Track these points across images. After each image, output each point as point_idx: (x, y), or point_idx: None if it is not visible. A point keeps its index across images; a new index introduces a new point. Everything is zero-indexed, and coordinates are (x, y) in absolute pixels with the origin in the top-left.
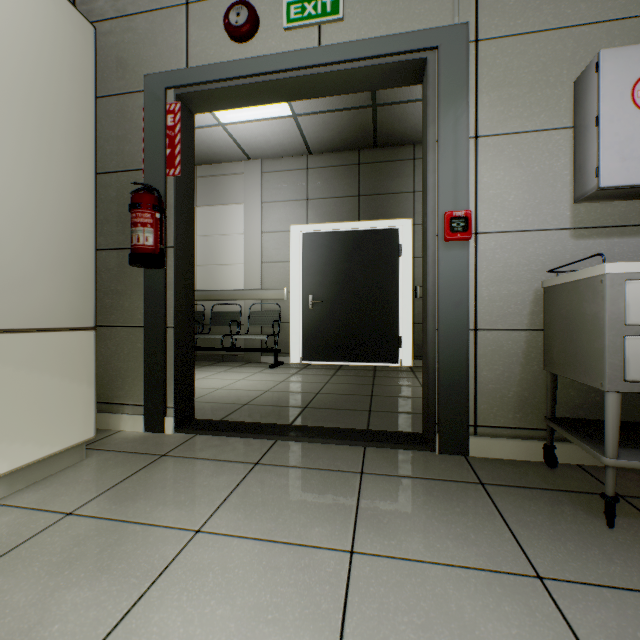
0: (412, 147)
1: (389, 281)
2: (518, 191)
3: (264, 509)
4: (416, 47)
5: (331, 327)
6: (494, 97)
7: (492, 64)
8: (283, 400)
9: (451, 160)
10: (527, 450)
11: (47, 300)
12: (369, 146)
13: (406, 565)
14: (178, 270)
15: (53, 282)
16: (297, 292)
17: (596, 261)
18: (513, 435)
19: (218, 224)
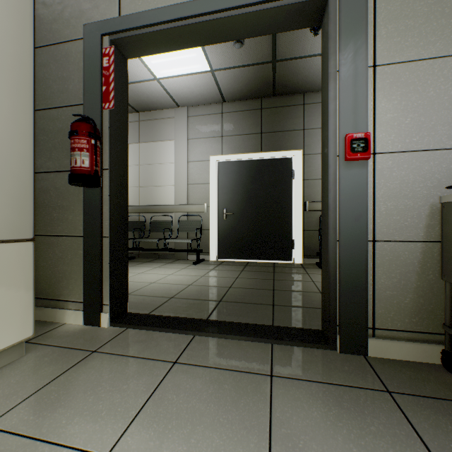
0: (302, 95)
1: (284, 198)
2: (414, 114)
3: (177, 424)
4: None
5: (240, 233)
6: (391, 29)
7: None
8: (202, 294)
9: (351, 87)
10: (423, 352)
11: None
12: (269, 95)
13: None
14: (112, 188)
15: None
16: (214, 206)
17: None
18: (409, 338)
19: (155, 156)
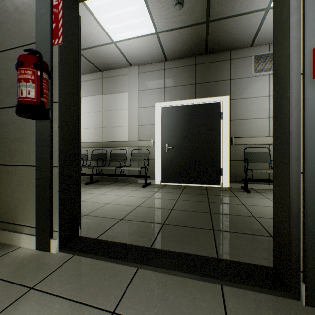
0: (229, 52)
1: (214, 135)
2: None
3: None
4: None
5: (179, 162)
6: None
7: None
8: (148, 215)
9: None
10: None
11: None
12: (202, 53)
13: None
14: (62, 121)
15: None
16: (158, 142)
17: None
18: None
19: (114, 104)
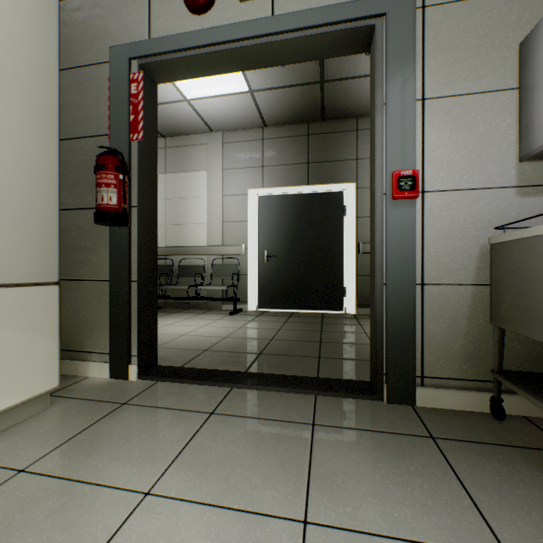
0: (355, 119)
1: (335, 238)
2: (464, 151)
3: (216, 466)
4: (365, 14)
5: (284, 279)
6: (440, 61)
7: (438, 29)
8: (240, 346)
9: (399, 122)
10: (473, 401)
11: (8, 256)
12: (317, 119)
13: (363, 540)
14: (141, 228)
15: (14, 239)
16: (254, 248)
17: (541, 218)
18: (459, 386)
19: (185, 188)
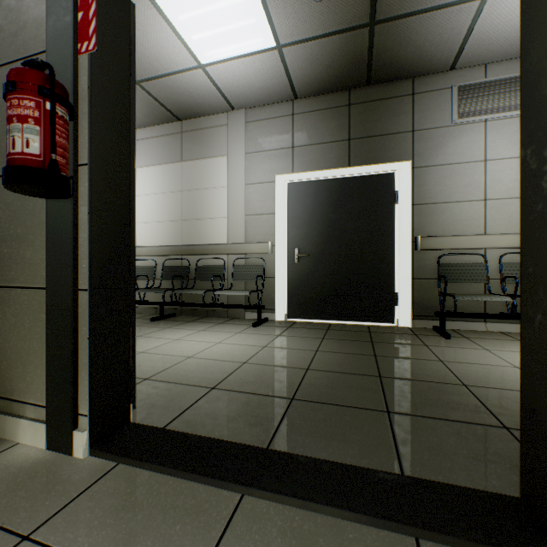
0: (411, 81)
1: (384, 232)
2: None
3: None
4: None
5: (318, 282)
6: None
7: None
8: (263, 381)
9: None
10: None
11: None
12: (361, 83)
13: None
14: (95, 201)
15: None
16: (282, 245)
17: None
18: None
19: (202, 178)
